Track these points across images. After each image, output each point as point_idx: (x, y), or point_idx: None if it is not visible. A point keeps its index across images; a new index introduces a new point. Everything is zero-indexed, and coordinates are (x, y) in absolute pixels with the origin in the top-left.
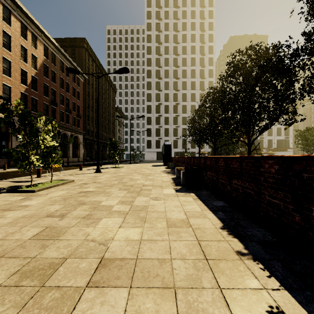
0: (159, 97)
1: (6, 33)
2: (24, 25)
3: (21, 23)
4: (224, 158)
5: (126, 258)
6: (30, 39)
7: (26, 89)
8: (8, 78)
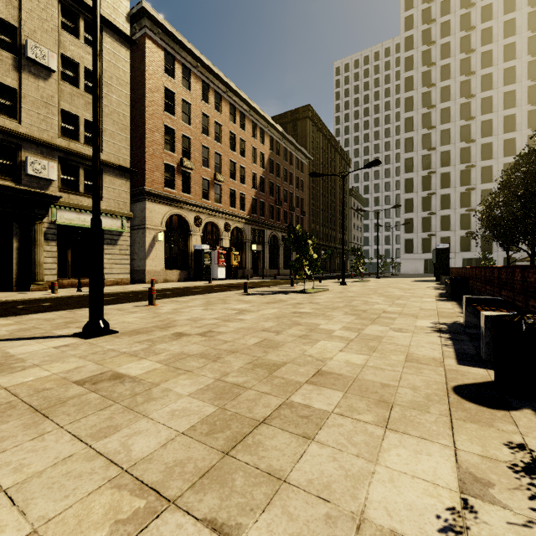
0: (430, 162)
1: (242, 140)
2: (254, 123)
3: (251, 123)
4: (484, 268)
5: (396, 312)
6: (258, 136)
7: (255, 192)
8: (243, 185)
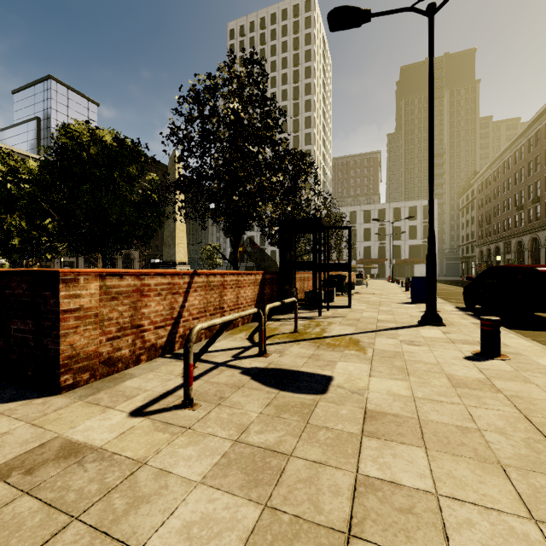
0: None
1: None
2: None
3: None
4: None
5: None
6: None
7: None
8: None
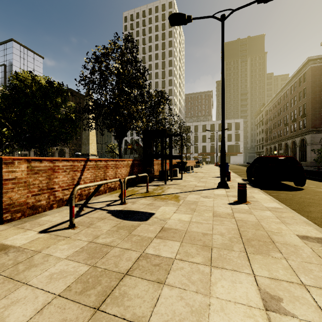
0: None
1: None
2: None
3: None
4: None
5: None
6: None
7: None
8: None
